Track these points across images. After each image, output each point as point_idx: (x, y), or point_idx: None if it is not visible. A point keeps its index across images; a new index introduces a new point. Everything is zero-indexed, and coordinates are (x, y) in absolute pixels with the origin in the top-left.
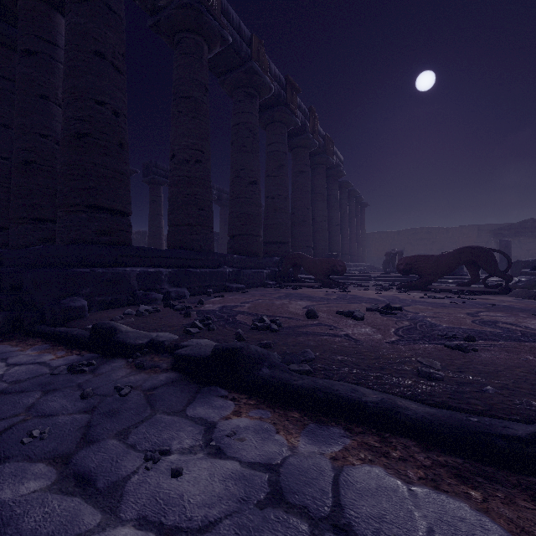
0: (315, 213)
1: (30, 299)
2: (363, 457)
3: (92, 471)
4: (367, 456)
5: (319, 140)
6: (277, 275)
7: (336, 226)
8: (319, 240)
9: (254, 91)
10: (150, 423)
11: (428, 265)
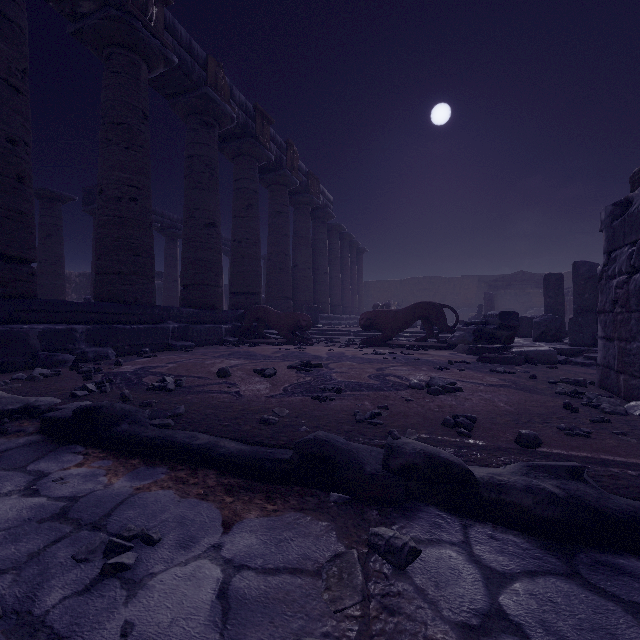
0: (298, 259)
1: None
2: (167, 486)
3: None
4: (170, 484)
5: (299, 177)
6: (239, 331)
7: (324, 274)
8: (302, 290)
9: (211, 120)
10: None
11: (387, 321)
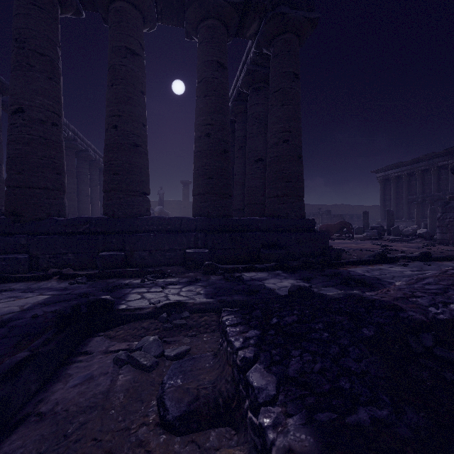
0: None
1: (291, 251)
2: None
3: None
4: None
5: None
6: None
7: None
8: None
9: None
10: (447, 265)
11: (332, 228)
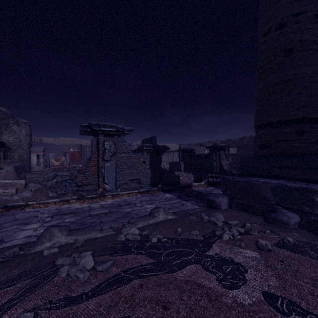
0: None
1: None
2: None
3: (59, 223)
4: None
5: None
6: None
7: None
8: None
9: None
10: None
11: None
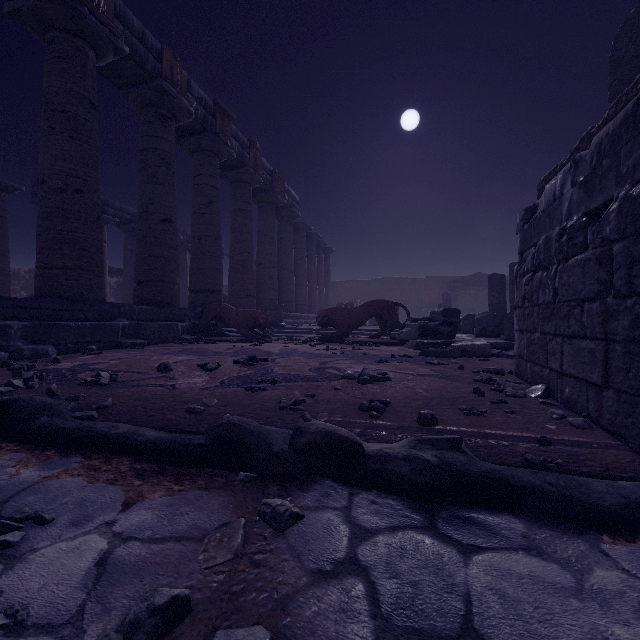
0: (262, 257)
1: None
2: (77, 473)
3: None
4: (82, 472)
5: (263, 176)
6: (197, 329)
7: (289, 273)
8: (267, 289)
9: (167, 113)
10: None
11: (342, 318)
